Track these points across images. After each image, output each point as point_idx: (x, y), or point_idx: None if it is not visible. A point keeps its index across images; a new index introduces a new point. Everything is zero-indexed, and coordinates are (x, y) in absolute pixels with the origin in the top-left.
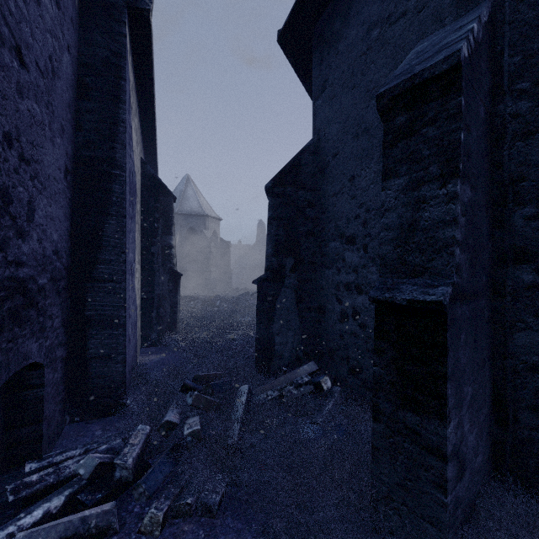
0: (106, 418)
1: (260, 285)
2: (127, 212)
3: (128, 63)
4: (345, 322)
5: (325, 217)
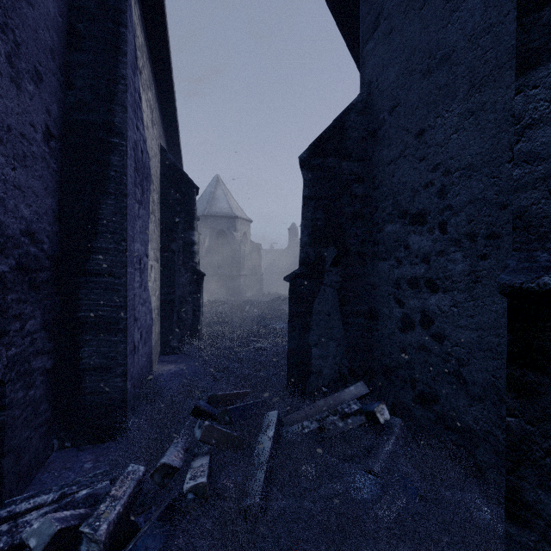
0: (102, 445)
1: (293, 282)
2: (130, 191)
3: (132, 11)
4: (409, 332)
5: (378, 193)
